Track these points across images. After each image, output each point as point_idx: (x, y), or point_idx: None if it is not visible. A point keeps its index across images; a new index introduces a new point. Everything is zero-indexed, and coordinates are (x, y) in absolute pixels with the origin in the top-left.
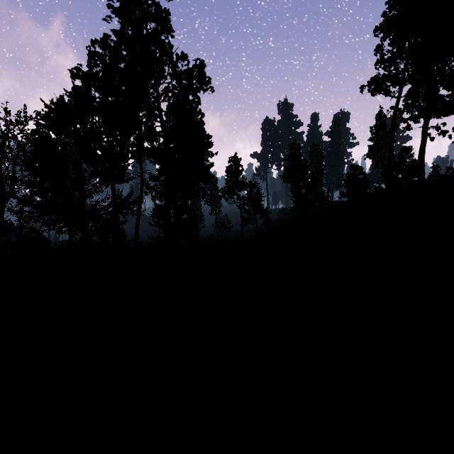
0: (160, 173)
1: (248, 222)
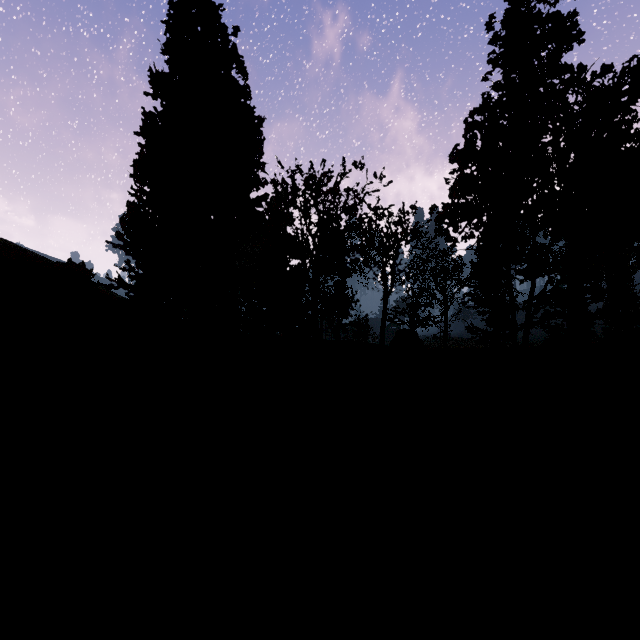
0: (553, 241)
1: None
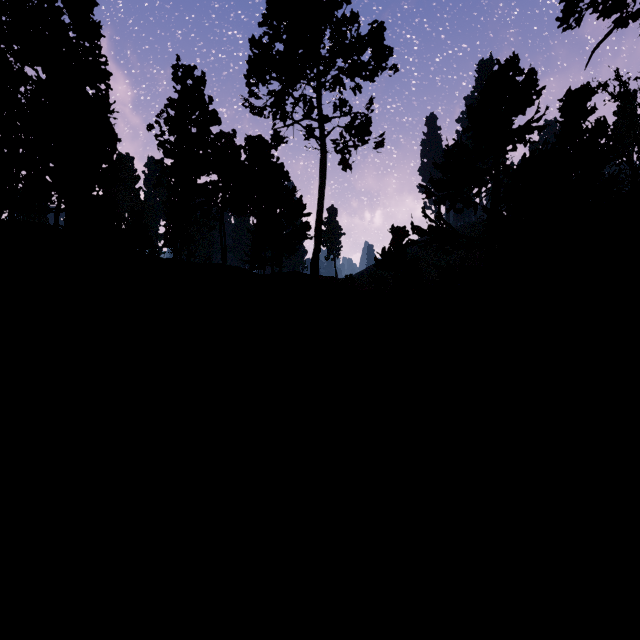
0: None
1: None
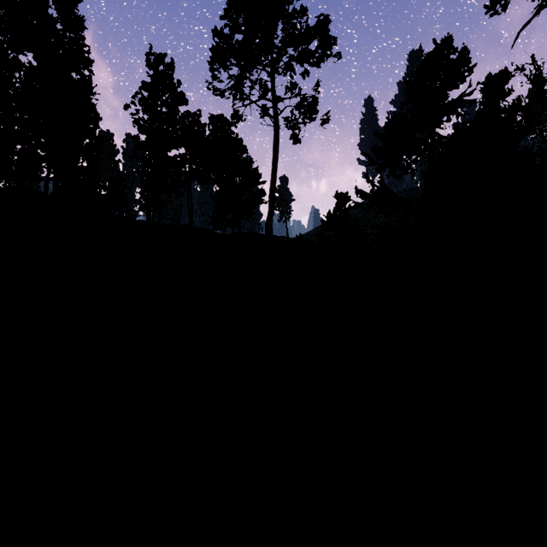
0: None
1: None
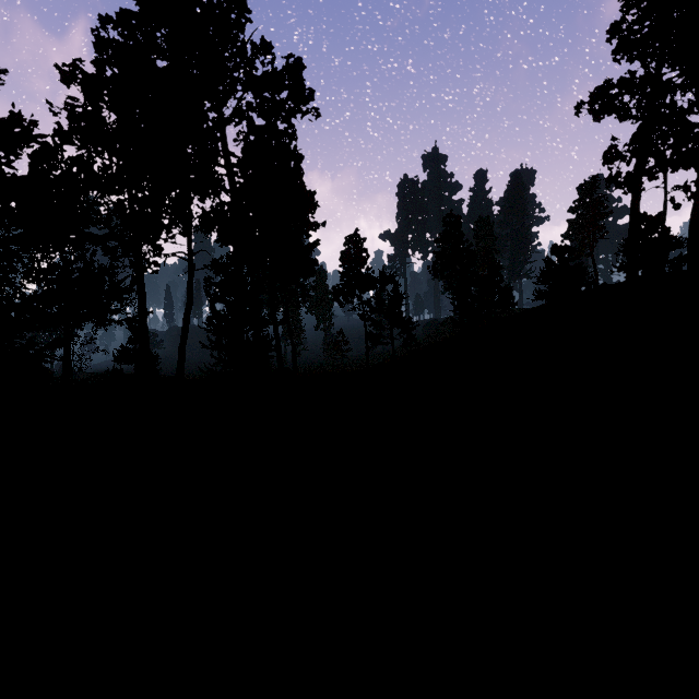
0: (231, 260)
1: (379, 342)
